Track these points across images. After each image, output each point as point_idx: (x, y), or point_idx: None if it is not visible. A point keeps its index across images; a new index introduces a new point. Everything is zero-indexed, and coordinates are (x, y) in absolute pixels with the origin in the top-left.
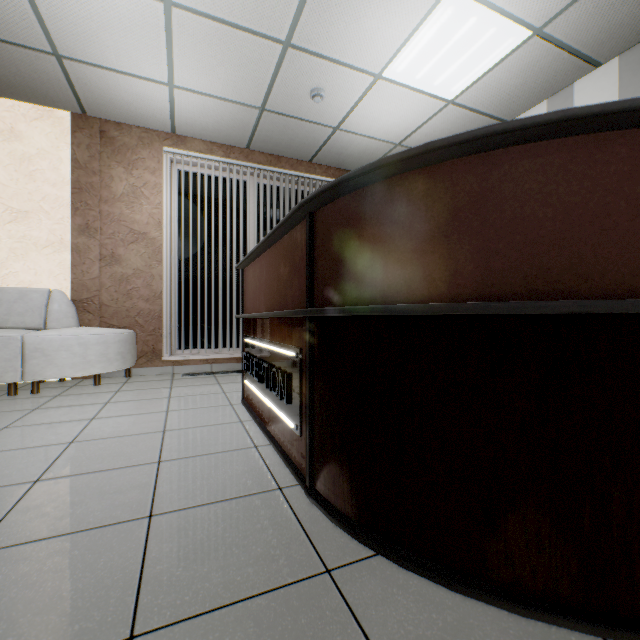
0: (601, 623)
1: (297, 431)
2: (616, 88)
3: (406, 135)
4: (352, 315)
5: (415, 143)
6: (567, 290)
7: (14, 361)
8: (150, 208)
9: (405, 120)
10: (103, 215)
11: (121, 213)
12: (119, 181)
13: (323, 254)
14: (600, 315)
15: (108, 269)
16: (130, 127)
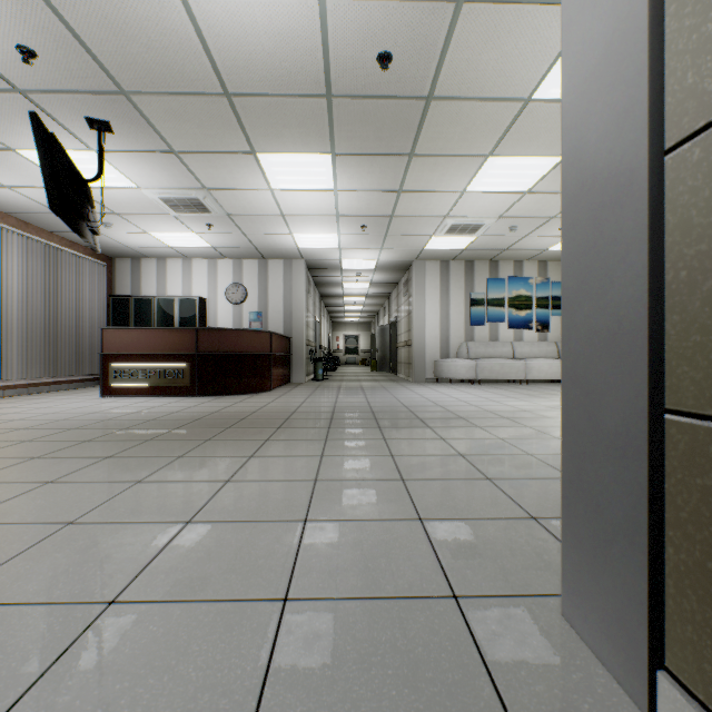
0: (252, 393)
1: (188, 385)
2: (233, 270)
3: (138, 246)
4: (214, 354)
5: (139, 249)
6: (248, 351)
7: None
8: None
9: (144, 243)
10: None
11: None
12: None
13: (203, 340)
14: (251, 354)
15: None
16: None
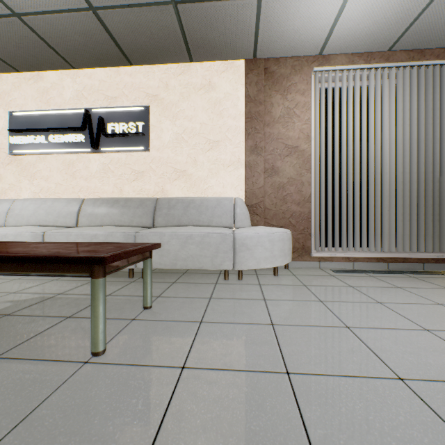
0: None
1: None
2: None
3: None
4: None
5: None
6: None
7: (228, 253)
8: (300, 125)
9: None
10: (265, 136)
11: (278, 132)
12: (276, 106)
13: None
14: None
15: (269, 179)
16: (284, 60)
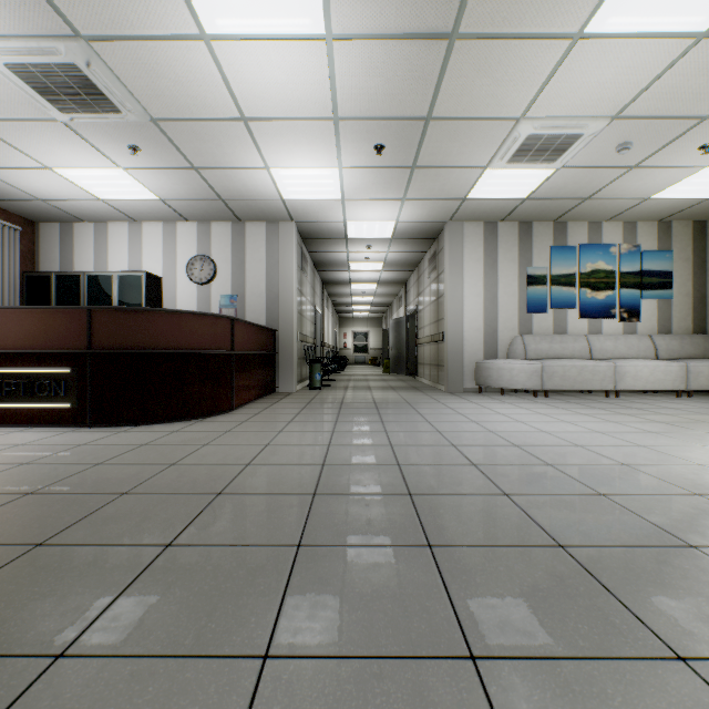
0: (192, 418)
1: (74, 406)
2: (197, 238)
3: (55, 199)
4: (120, 353)
5: (60, 205)
6: (186, 348)
7: None
8: None
9: (59, 193)
10: None
11: None
12: None
13: (101, 328)
14: (192, 353)
15: None
16: None
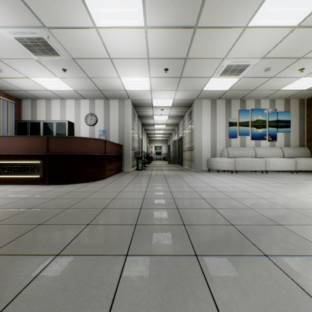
0: (89, 181)
1: (41, 176)
2: (89, 106)
3: (29, 90)
4: (60, 154)
5: (32, 92)
6: (86, 152)
7: None
8: None
9: (32, 87)
10: None
11: None
12: None
13: (52, 144)
14: (89, 155)
15: None
16: None
